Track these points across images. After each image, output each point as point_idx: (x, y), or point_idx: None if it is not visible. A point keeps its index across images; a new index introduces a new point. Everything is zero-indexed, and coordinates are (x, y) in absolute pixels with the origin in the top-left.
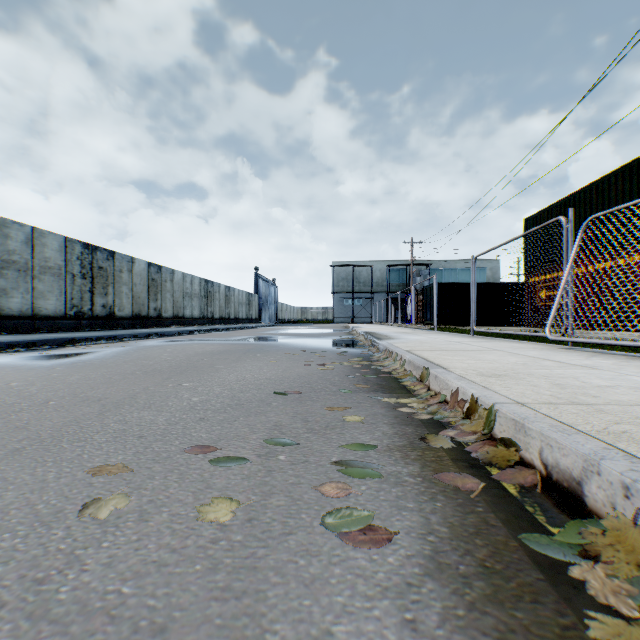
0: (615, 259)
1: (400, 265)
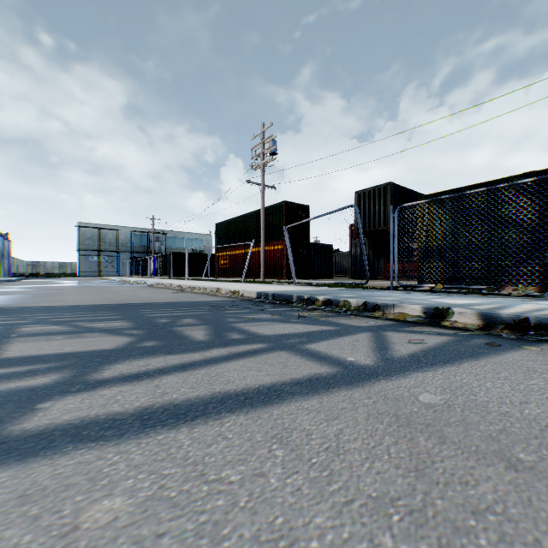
0: (243, 250)
1: (143, 232)
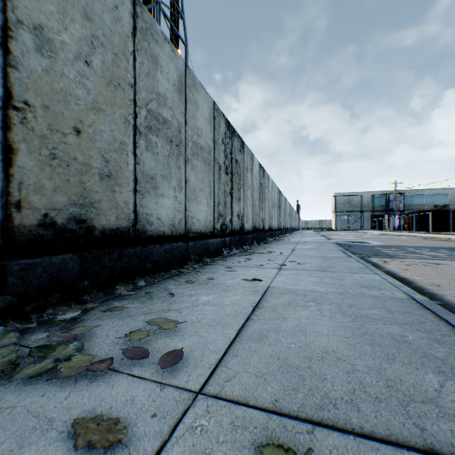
0: None
1: (381, 194)
